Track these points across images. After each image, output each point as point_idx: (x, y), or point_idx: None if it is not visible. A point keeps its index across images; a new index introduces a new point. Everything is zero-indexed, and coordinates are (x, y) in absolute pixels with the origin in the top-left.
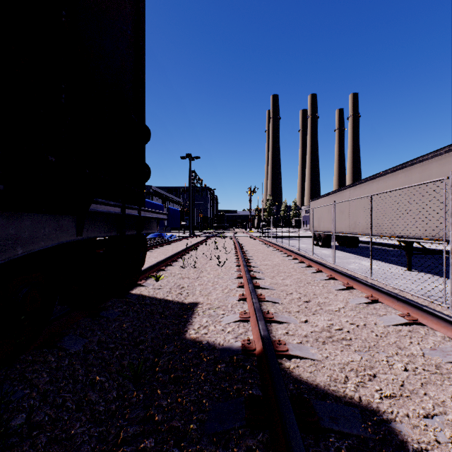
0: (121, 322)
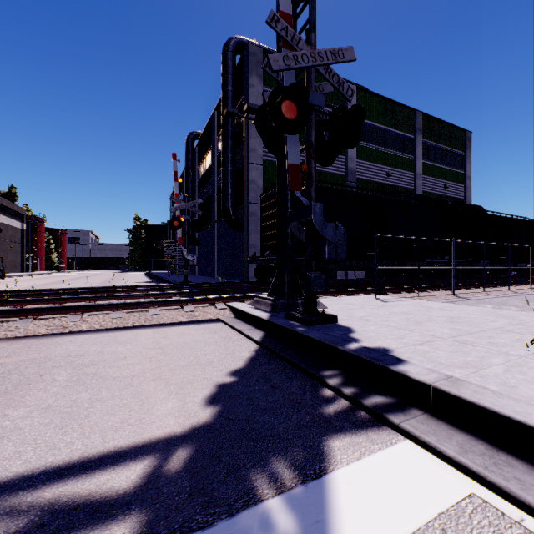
0: None
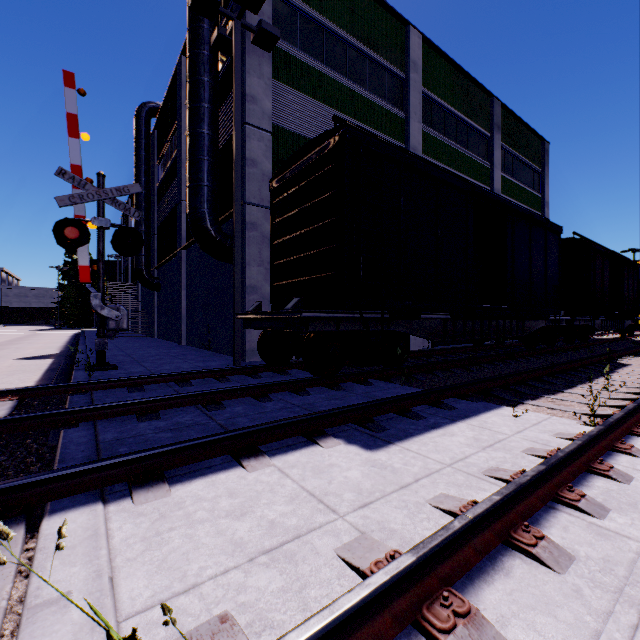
0: (633, 340)
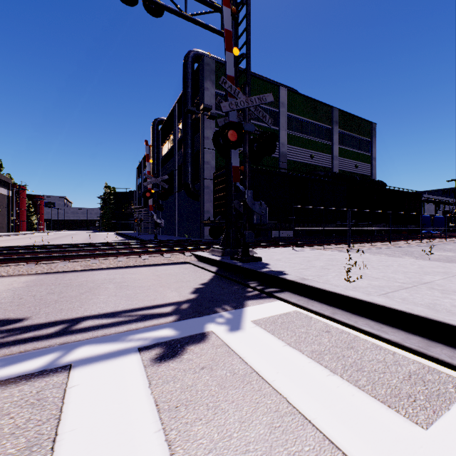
0: None
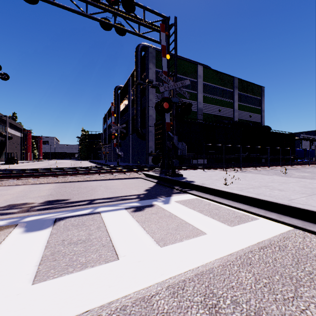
0: None
